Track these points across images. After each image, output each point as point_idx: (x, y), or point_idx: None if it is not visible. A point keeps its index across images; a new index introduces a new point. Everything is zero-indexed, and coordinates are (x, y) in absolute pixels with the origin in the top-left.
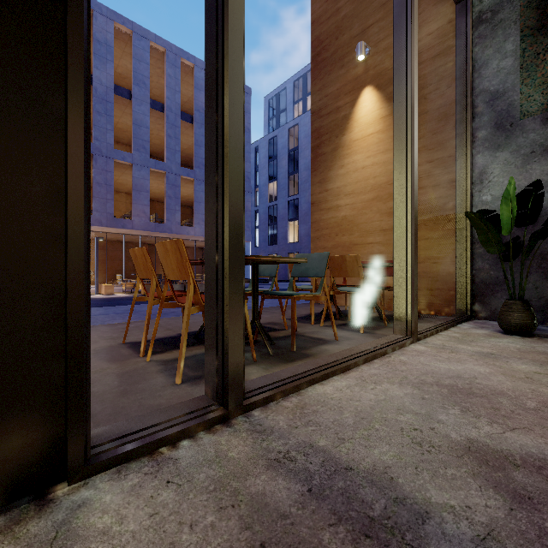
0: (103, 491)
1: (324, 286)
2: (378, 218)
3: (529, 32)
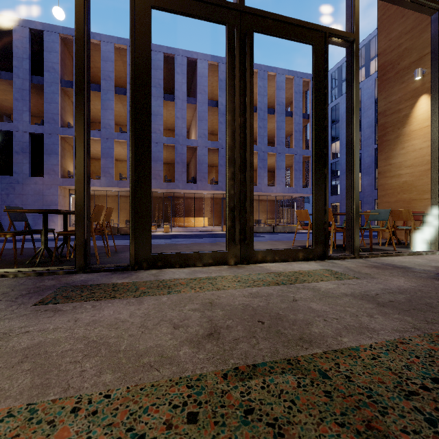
0: (334, 261)
1: (388, 225)
2: None
3: None
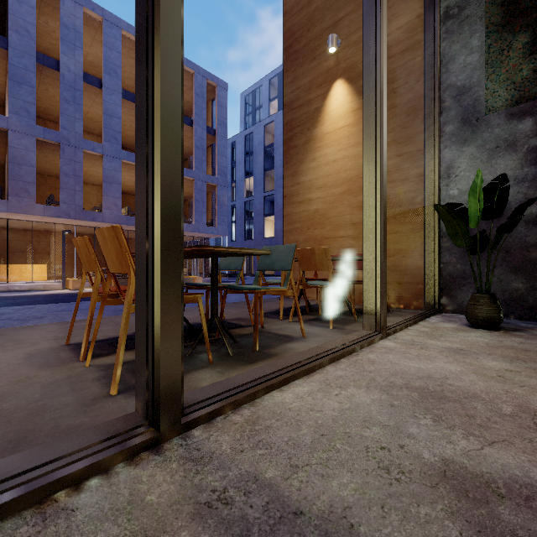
0: None
1: (291, 280)
2: (349, 212)
3: (494, 29)
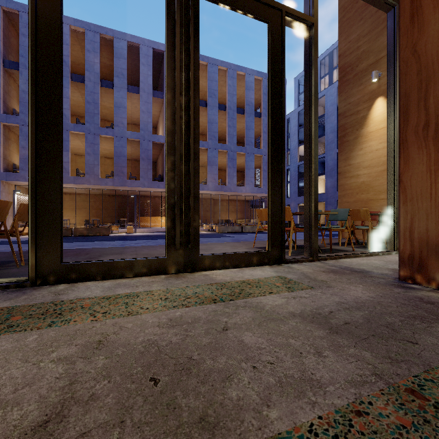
0: (291, 265)
1: (347, 225)
2: None
3: None
